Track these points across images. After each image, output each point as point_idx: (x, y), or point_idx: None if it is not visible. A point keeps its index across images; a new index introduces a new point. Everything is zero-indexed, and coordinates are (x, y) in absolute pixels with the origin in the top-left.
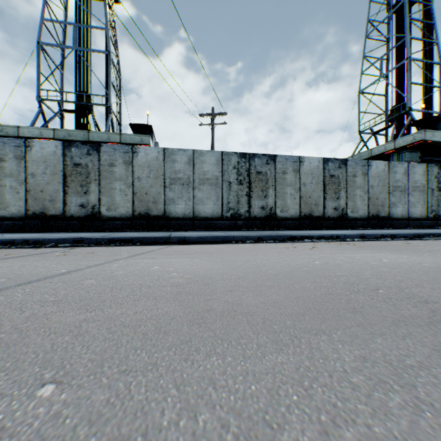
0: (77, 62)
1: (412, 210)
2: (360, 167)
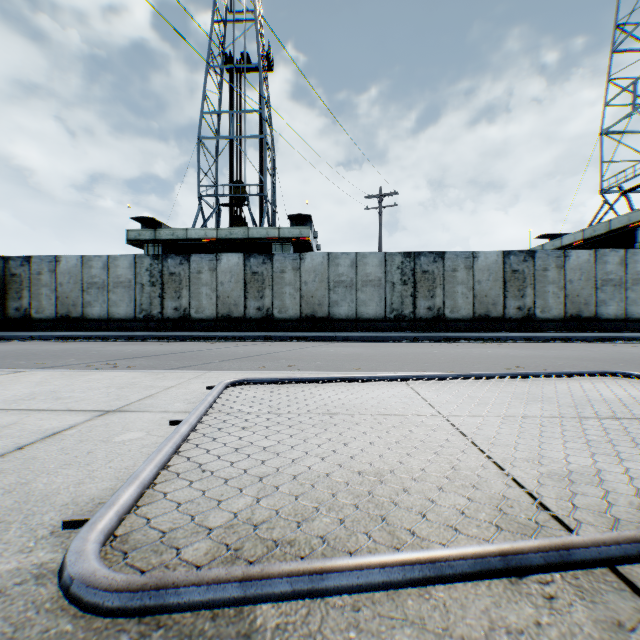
0: (231, 147)
1: (632, 309)
2: (553, 258)
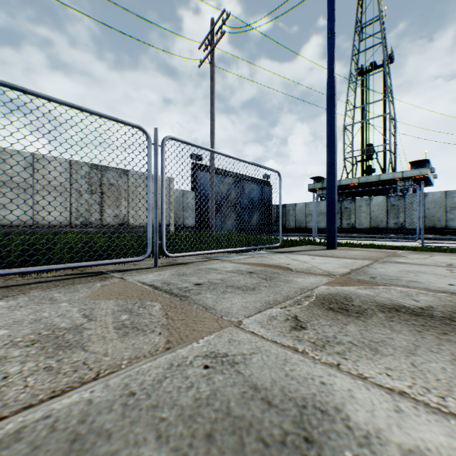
0: (361, 123)
1: None
2: None
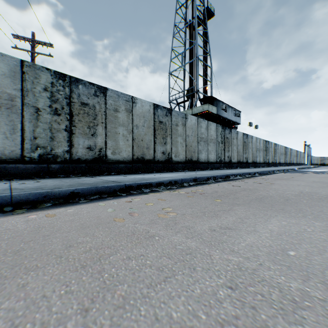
0: None
1: (210, 156)
2: (181, 118)
